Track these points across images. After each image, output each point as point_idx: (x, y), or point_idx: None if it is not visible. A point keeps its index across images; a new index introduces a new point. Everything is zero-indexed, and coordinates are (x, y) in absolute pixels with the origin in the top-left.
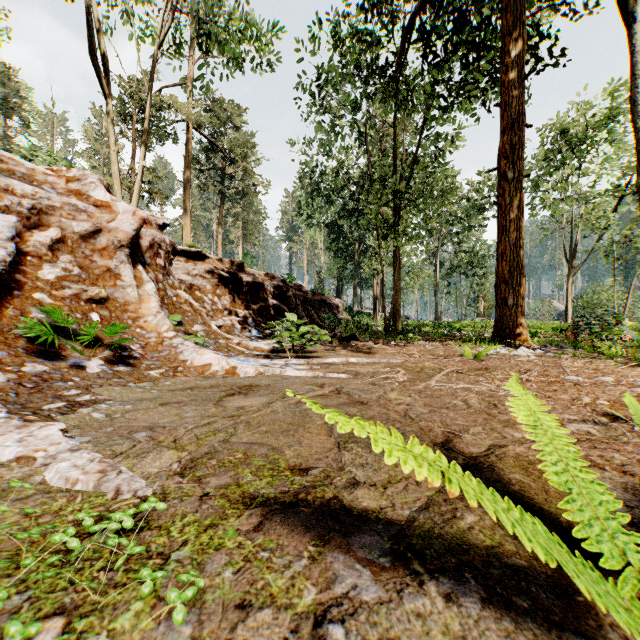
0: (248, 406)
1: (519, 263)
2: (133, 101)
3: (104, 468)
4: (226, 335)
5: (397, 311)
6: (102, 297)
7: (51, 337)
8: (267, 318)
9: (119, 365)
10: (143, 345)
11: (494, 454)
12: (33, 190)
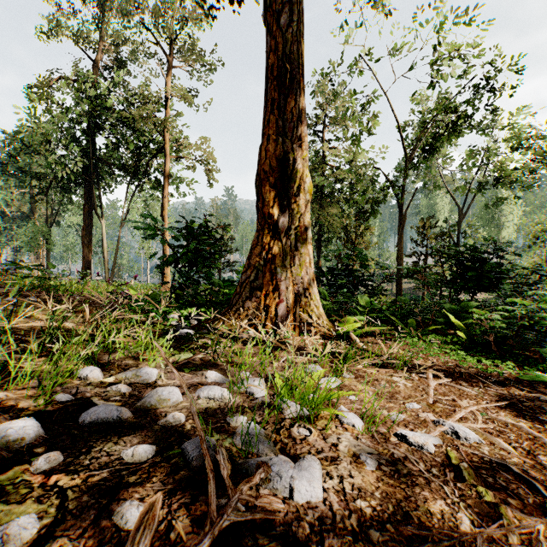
0: None
1: (88, 267)
2: None
3: None
4: None
5: None
6: None
7: None
8: None
9: None
10: None
11: None
12: None
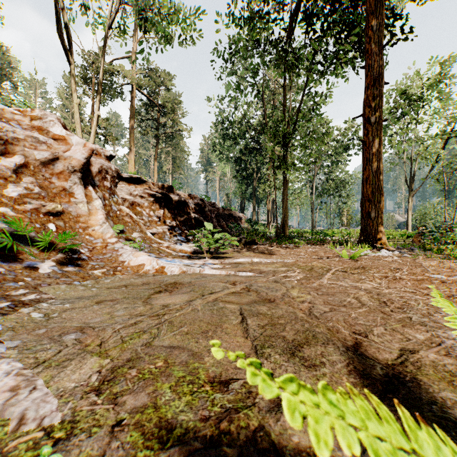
0: (172, 304)
1: (379, 186)
2: (92, 69)
3: (18, 384)
4: (158, 240)
5: (285, 222)
6: (58, 211)
7: (11, 243)
8: (190, 227)
9: (68, 266)
10: (91, 249)
11: (409, 361)
12: (1, 124)
